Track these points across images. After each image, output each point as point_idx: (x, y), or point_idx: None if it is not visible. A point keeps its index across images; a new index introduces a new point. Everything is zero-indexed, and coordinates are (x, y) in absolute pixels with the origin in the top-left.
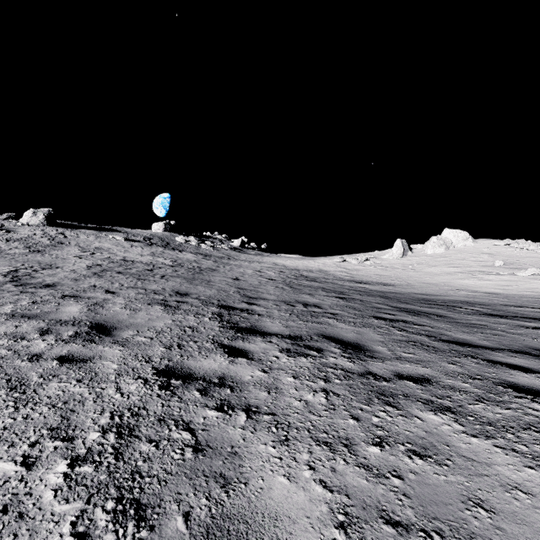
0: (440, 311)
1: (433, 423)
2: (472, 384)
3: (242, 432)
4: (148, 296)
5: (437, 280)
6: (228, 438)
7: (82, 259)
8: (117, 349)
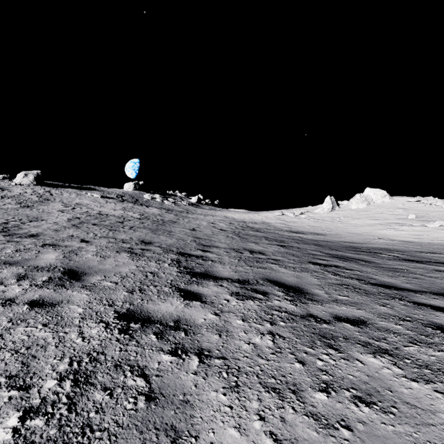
0: (365, 257)
1: (373, 366)
2: (403, 326)
3: (194, 378)
4: (117, 245)
5: (360, 230)
6: (180, 384)
7: (64, 213)
8: (84, 294)
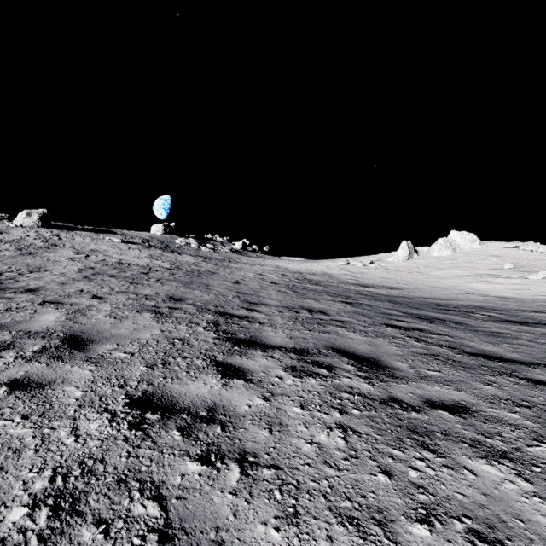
0: (454, 318)
1: (490, 478)
2: (521, 414)
3: (233, 500)
4: (139, 302)
5: (445, 283)
6: (212, 512)
7: (74, 262)
8: (87, 369)
